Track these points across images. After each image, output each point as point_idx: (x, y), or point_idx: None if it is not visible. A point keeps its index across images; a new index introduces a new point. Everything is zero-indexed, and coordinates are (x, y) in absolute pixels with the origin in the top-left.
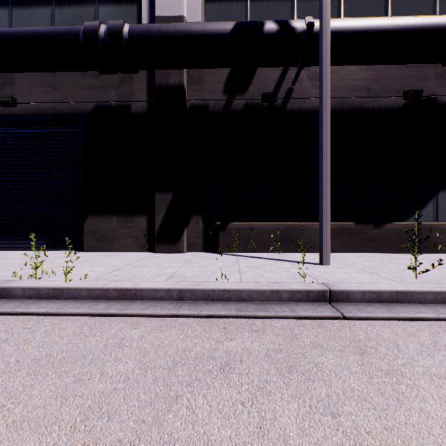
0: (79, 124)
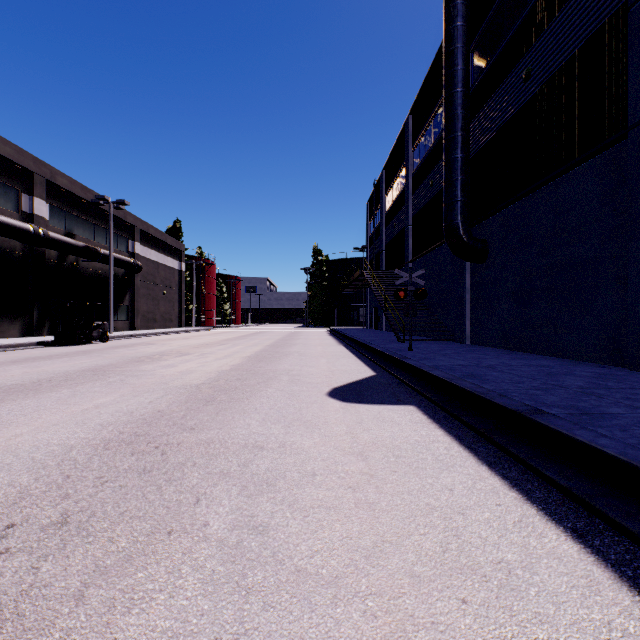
0: None
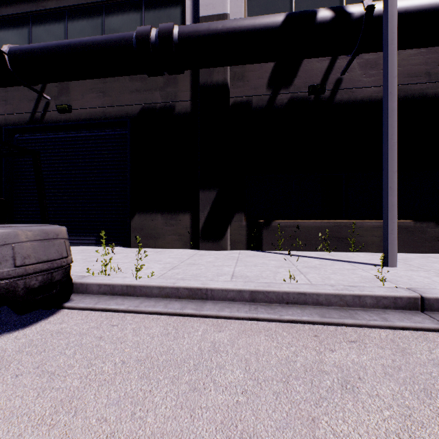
0: (125, 126)
